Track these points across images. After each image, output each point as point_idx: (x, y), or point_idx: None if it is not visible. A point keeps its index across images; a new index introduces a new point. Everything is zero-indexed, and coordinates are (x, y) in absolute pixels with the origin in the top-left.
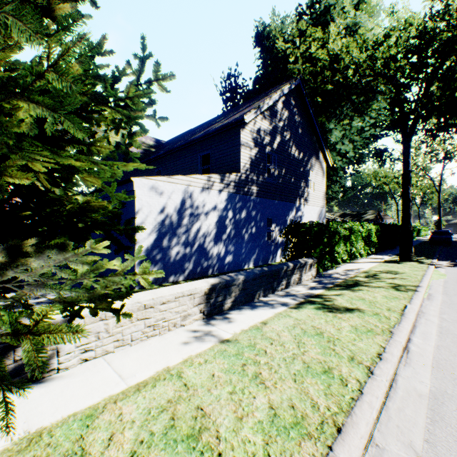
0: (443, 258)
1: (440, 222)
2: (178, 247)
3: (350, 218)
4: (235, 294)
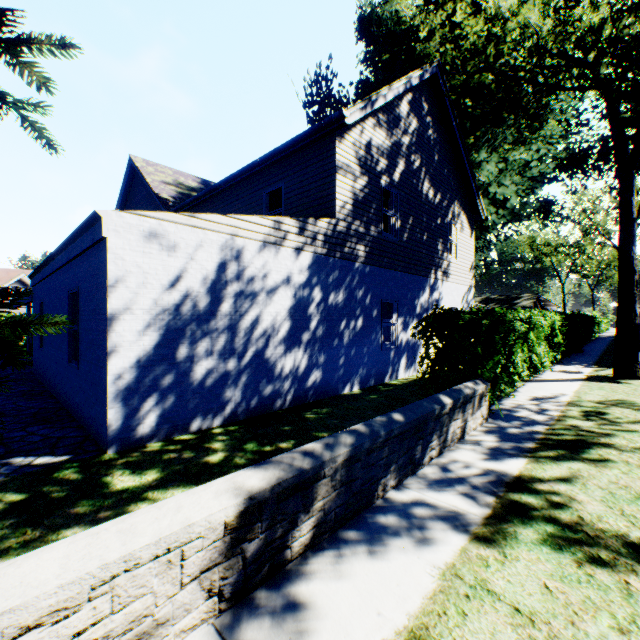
0: None
1: None
2: (209, 359)
3: (497, 304)
4: (325, 502)
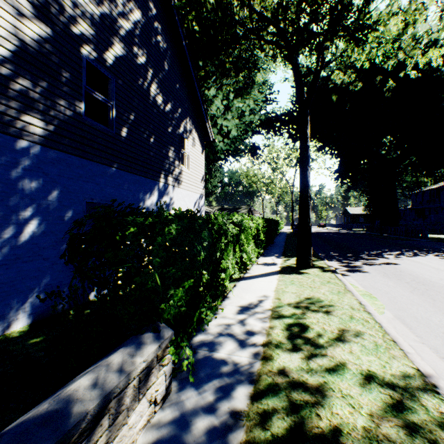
0: (326, 256)
1: (293, 217)
2: None
3: (228, 212)
4: None
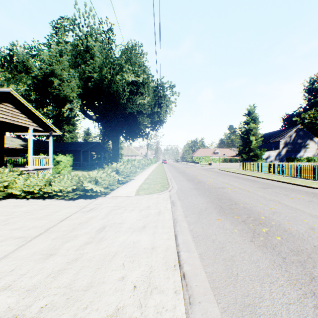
0: None
1: None
2: (267, 161)
3: None
4: None
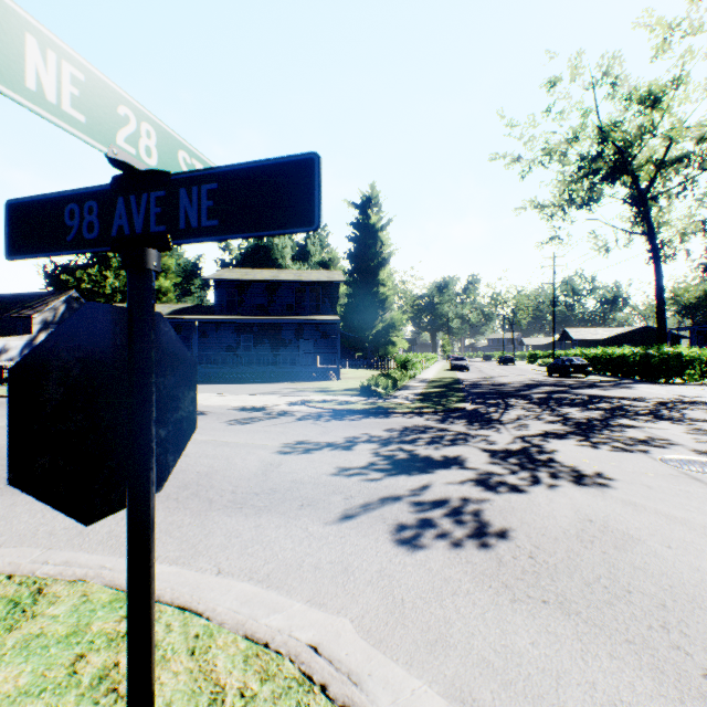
0: None
1: None
2: (2, 359)
3: None
4: None
